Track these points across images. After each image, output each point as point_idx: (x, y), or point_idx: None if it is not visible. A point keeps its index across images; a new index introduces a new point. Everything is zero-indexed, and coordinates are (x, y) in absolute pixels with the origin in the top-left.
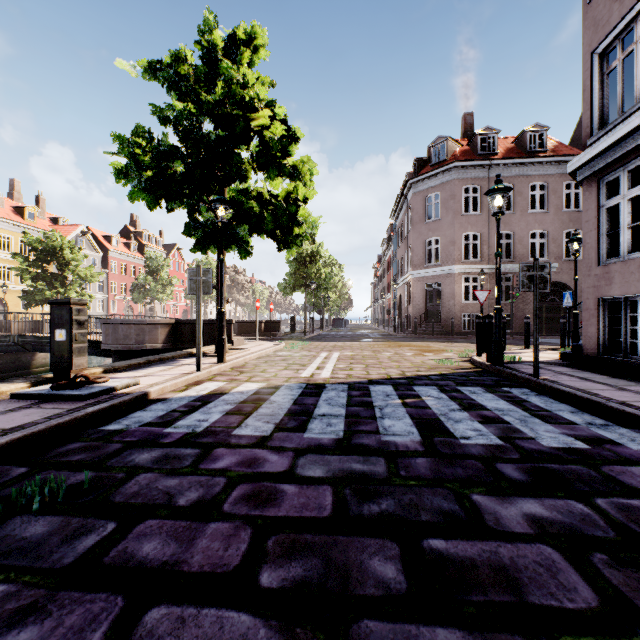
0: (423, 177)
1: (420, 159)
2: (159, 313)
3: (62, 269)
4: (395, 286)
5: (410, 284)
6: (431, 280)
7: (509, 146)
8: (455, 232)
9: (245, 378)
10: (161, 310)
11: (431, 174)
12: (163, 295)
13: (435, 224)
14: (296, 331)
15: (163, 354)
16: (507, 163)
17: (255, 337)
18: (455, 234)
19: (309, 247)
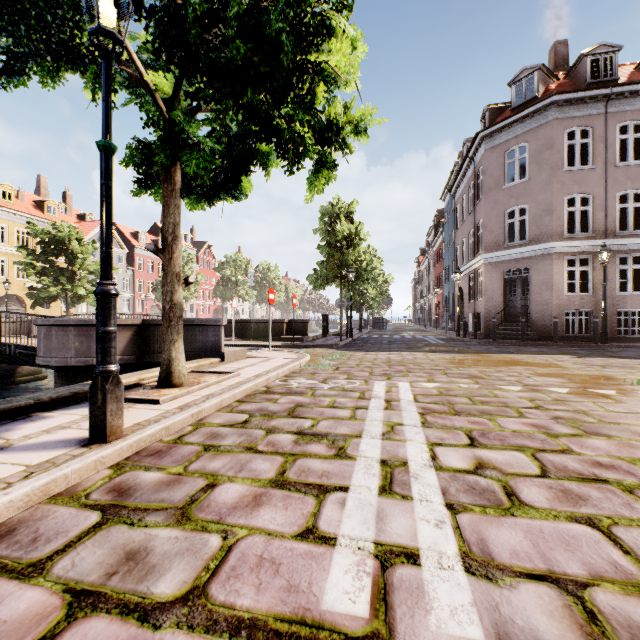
0: (501, 125)
1: (493, 107)
2: (188, 313)
3: (71, 263)
4: (459, 275)
5: (479, 272)
6: (514, 265)
7: (631, 72)
8: (553, 195)
9: (18, 635)
10: (191, 310)
11: (514, 119)
12: (187, 293)
13: (520, 187)
14: (329, 333)
15: (21, 396)
16: (637, 90)
17: (273, 343)
18: (553, 198)
19: (346, 227)
